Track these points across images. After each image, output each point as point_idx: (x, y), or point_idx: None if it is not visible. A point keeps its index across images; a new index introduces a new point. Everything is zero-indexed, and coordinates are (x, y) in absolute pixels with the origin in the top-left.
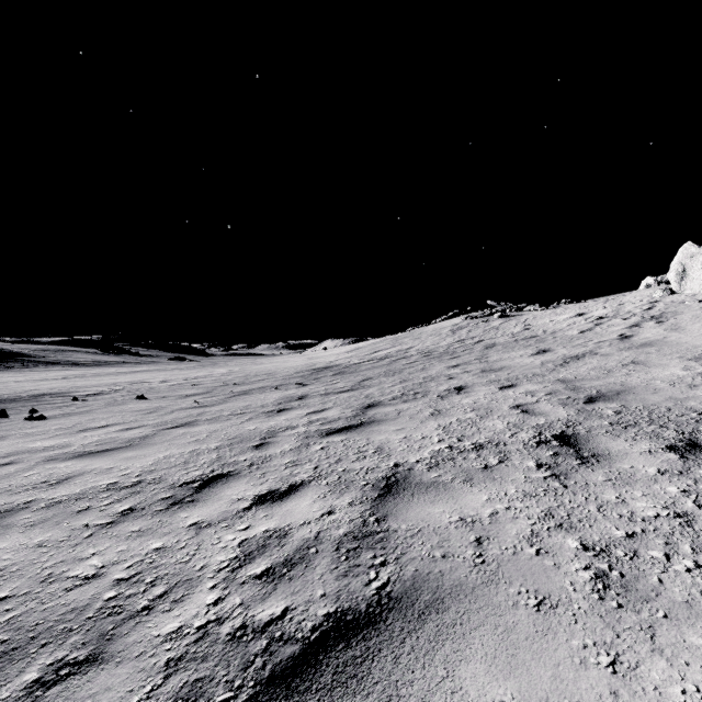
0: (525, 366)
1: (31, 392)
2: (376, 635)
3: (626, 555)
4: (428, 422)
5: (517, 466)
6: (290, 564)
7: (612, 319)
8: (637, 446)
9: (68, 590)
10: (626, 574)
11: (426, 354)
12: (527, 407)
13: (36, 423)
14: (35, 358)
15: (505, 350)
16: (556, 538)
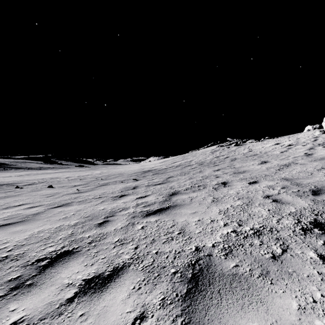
0: (258, 170)
1: None
2: None
3: None
4: (212, 208)
5: (301, 257)
6: None
7: (296, 146)
8: None
9: None
10: None
11: (200, 164)
12: (274, 197)
13: None
14: (11, 165)
15: (242, 161)
16: None
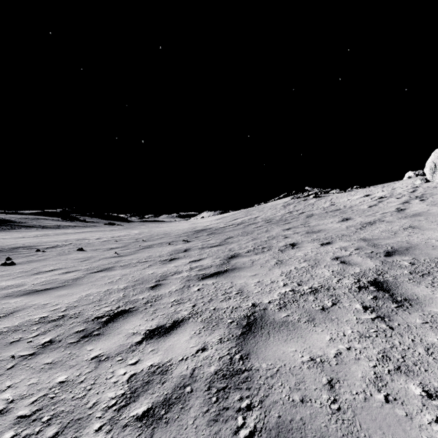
0: (336, 229)
1: (11, 245)
2: None
3: None
4: (274, 270)
5: (347, 308)
6: (167, 404)
7: (389, 198)
8: (437, 292)
9: None
10: None
11: (267, 221)
12: (343, 259)
13: (7, 268)
14: (19, 223)
15: (320, 218)
16: (399, 382)
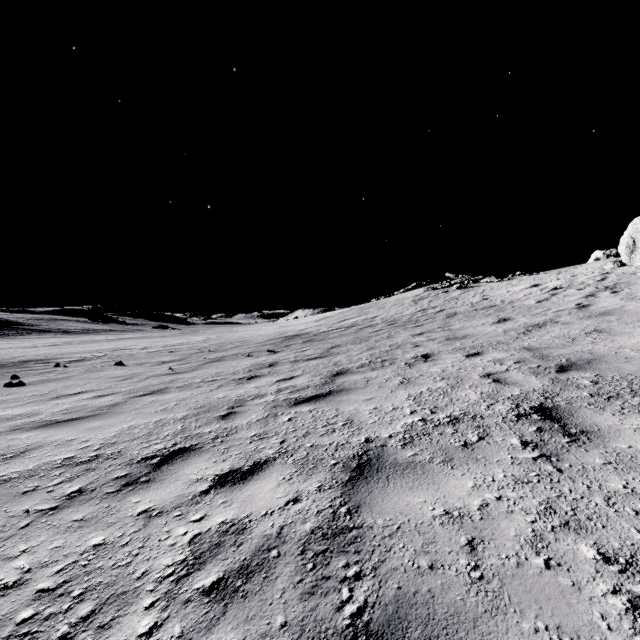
0: (489, 334)
1: (18, 358)
2: None
3: None
4: (398, 392)
5: (500, 444)
6: (245, 573)
7: (567, 290)
8: (628, 422)
9: None
10: None
11: (390, 323)
12: (497, 376)
13: (14, 390)
14: (29, 326)
15: (466, 319)
16: (566, 542)
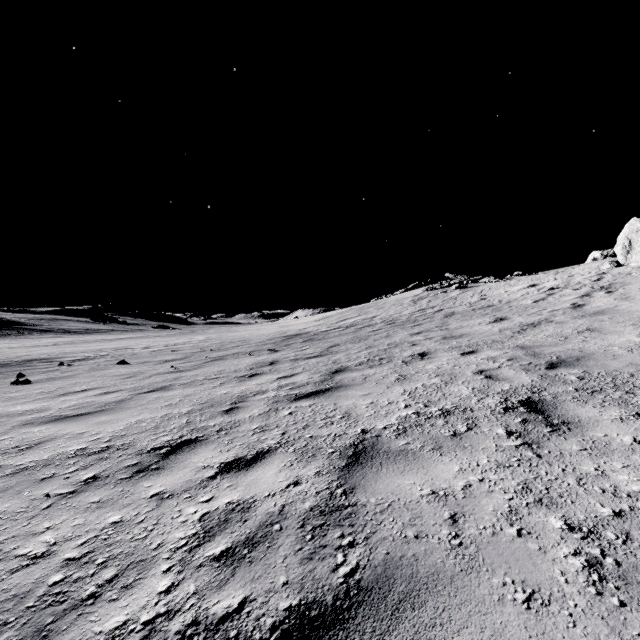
0: (484, 333)
1: (22, 357)
2: (344, 638)
3: (618, 538)
4: (394, 388)
5: (486, 434)
6: (251, 543)
7: (563, 290)
8: (607, 413)
9: (13, 572)
10: (622, 562)
11: (389, 322)
12: (490, 373)
13: (21, 388)
14: (30, 326)
15: (463, 318)
16: (537, 515)
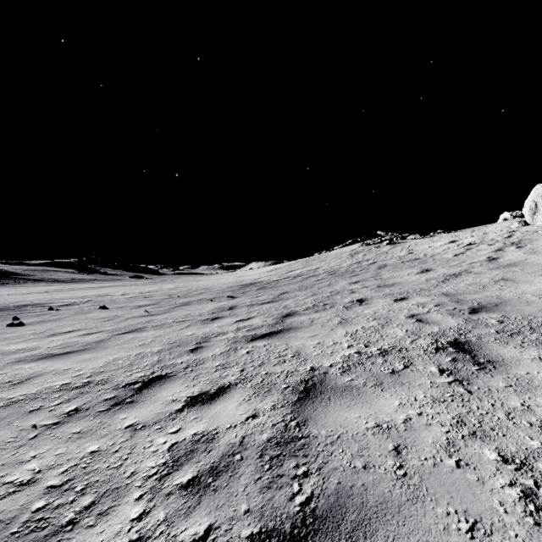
0: (413, 283)
1: (17, 303)
2: None
3: None
4: (337, 330)
5: (421, 371)
6: (215, 472)
7: (479, 245)
8: (527, 353)
9: (0, 498)
10: None
11: (331, 273)
12: (420, 317)
13: (15, 329)
14: (25, 276)
15: (394, 269)
16: (473, 447)
